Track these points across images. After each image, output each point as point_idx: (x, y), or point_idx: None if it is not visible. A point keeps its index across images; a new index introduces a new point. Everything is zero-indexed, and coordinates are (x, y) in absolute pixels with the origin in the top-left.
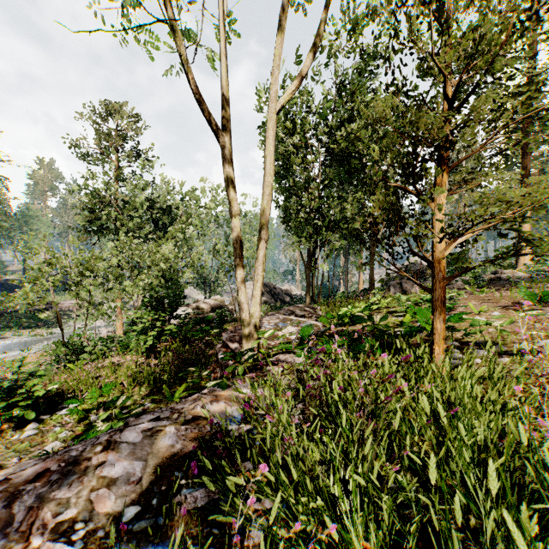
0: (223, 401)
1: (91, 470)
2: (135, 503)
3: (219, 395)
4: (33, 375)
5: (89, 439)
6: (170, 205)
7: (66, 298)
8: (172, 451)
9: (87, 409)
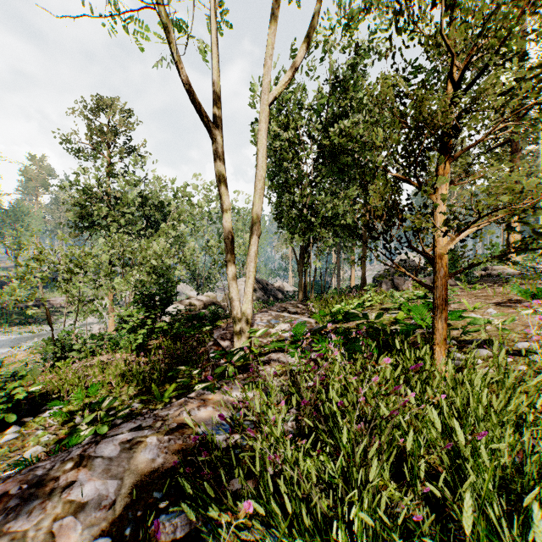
0: (211, 405)
1: (57, 493)
2: (105, 533)
3: (207, 399)
4: (16, 375)
5: (60, 453)
6: (162, 201)
7: (58, 295)
8: (153, 467)
9: (72, 410)
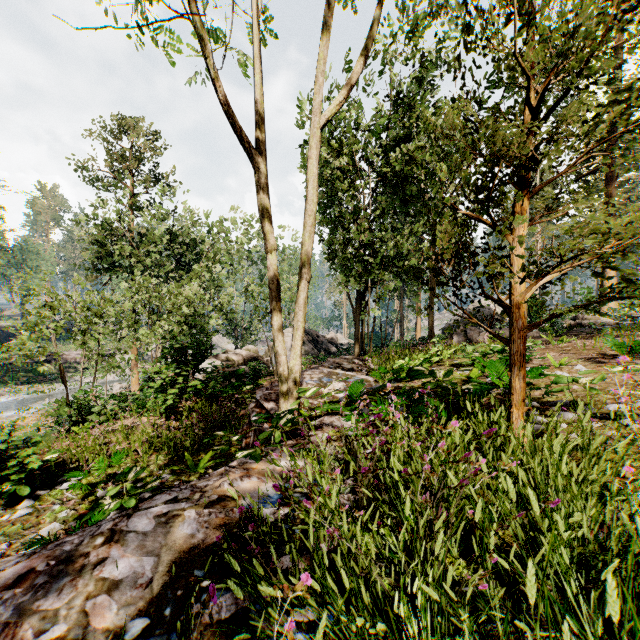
0: (256, 476)
1: (88, 570)
2: (142, 613)
3: (251, 468)
4: (28, 442)
5: (88, 528)
6: (194, 239)
7: (72, 348)
8: (192, 543)
9: (93, 482)
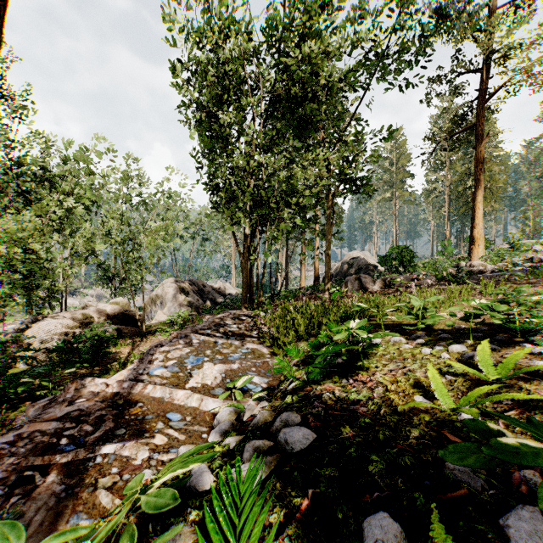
0: None
1: None
2: None
3: None
4: None
5: None
6: (47, 169)
7: None
8: None
9: None
